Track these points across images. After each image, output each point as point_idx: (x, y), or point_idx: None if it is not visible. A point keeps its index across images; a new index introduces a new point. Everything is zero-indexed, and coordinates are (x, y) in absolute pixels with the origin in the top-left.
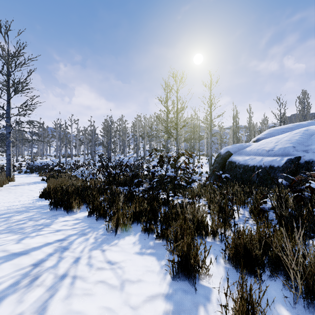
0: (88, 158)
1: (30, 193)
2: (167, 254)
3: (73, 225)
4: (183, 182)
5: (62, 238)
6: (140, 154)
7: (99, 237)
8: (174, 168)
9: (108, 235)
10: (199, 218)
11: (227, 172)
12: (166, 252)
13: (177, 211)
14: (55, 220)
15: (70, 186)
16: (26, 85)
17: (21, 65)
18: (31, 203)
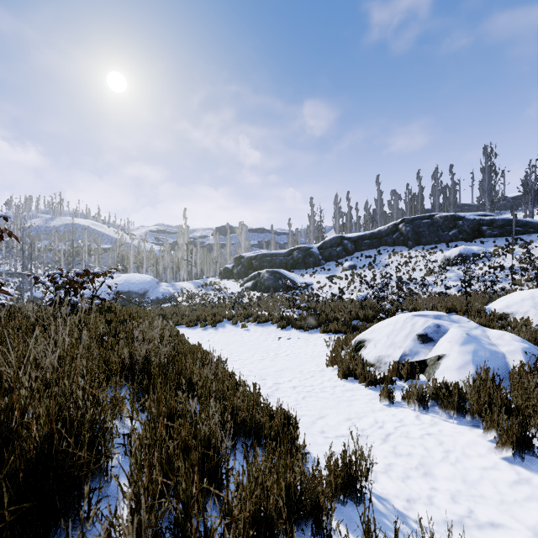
0: None
1: None
2: None
3: None
4: None
5: None
6: None
7: None
8: None
9: None
10: None
11: None
12: None
13: None
14: None
15: None
16: None
17: None
18: None
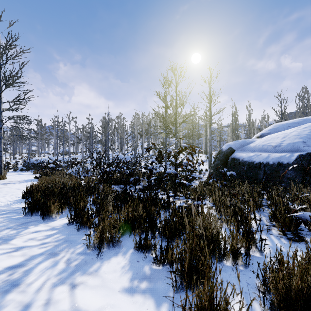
0: (86, 155)
1: (16, 192)
2: (170, 291)
3: (44, 239)
4: (185, 180)
5: (18, 263)
6: (138, 152)
7: (74, 260)
8: (175, 165)
9: (88, 255)
10: (212, 230)
11: (230, 169)
12: (168, 286)
13: (181, 220)
14: (23, 231)
15: (56, 185)
16: (17, 78)
17: (13, 57)
18: (7, 205)
